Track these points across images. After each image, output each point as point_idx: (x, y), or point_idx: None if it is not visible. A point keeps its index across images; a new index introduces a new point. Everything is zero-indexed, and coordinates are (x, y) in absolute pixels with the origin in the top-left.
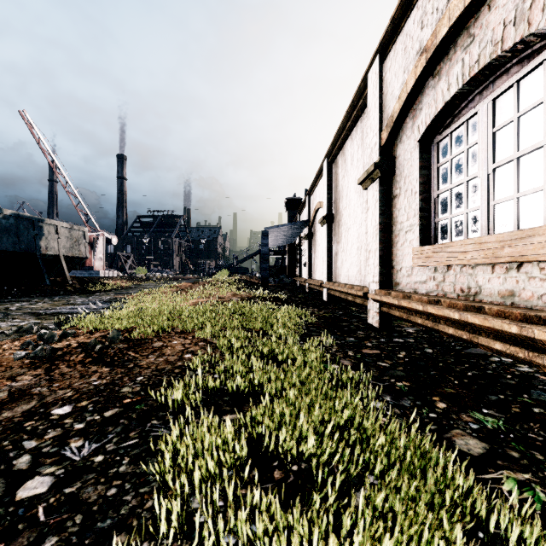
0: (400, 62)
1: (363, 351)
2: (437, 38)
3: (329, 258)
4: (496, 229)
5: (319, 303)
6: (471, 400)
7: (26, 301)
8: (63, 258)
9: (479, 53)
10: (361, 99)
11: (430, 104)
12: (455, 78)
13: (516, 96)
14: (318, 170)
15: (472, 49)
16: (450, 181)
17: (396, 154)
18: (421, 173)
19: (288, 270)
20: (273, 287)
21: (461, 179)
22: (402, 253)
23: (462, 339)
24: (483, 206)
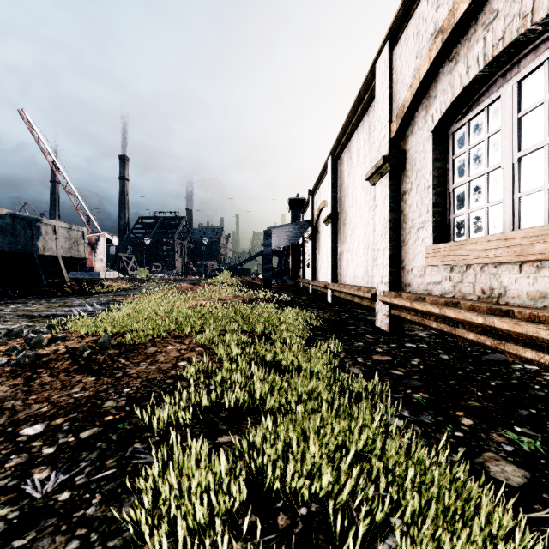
0: (412, 48)
1: (373, 358)
2: (455, 17)
3: (334, 258)
4: (522, 224)
5: (323, 305)
6: (499, 415)
7: (21, 303)
8: (61, 259)
9: (504, 29)
10: (368, 91)
11: (446, 90)
12: (476, 60)
13: (547, 76)
14: (322, 168)
15: (495, 25)
16: (467, 173)
17: (406, 147)
18: (435, 166)
19: (291, 271)
20: (276, 289)
21: (480, 171)
22: (413, 252)
23: (484, 346)
24: (506, 199)
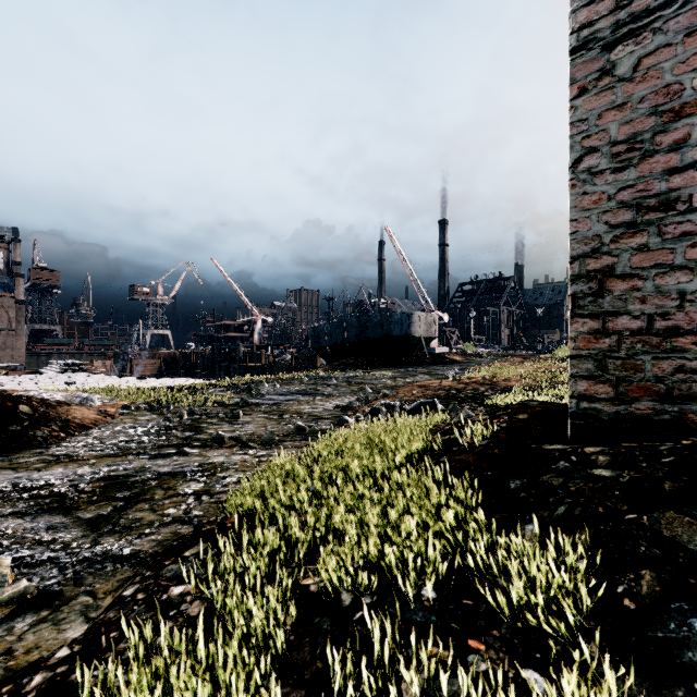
0: None
1: None
2: None
3: None
4: None
5: None
6: None
7: (410, 367)
8: (423, 339)
9: None
10: None
11: None
12: None
13: None
14: None
15: None
16: None
17: None
18: None
19: None
20: None
21: None
22: None
23: None
24: None
